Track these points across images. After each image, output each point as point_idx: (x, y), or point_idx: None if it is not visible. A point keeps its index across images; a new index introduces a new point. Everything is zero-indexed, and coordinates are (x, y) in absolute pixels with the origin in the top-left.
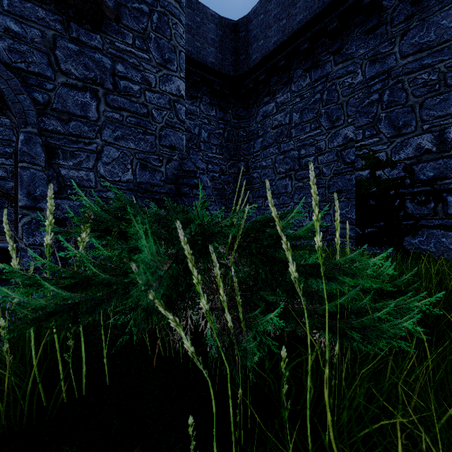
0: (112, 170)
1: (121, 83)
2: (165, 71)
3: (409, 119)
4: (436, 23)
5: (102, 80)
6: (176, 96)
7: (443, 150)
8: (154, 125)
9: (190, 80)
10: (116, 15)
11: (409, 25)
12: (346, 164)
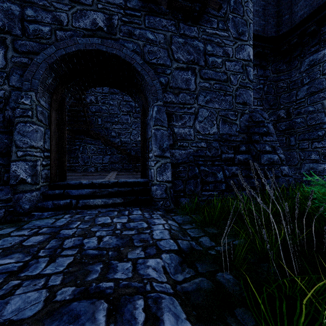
0: (204, 126)
1: (210, 59)
2: (239, 42)
3: None
4: None
5: (198, 60)
6: (247, 61)
7: None
8: (231, 87)
9: None
10: (219, 5)
11: None
12: None
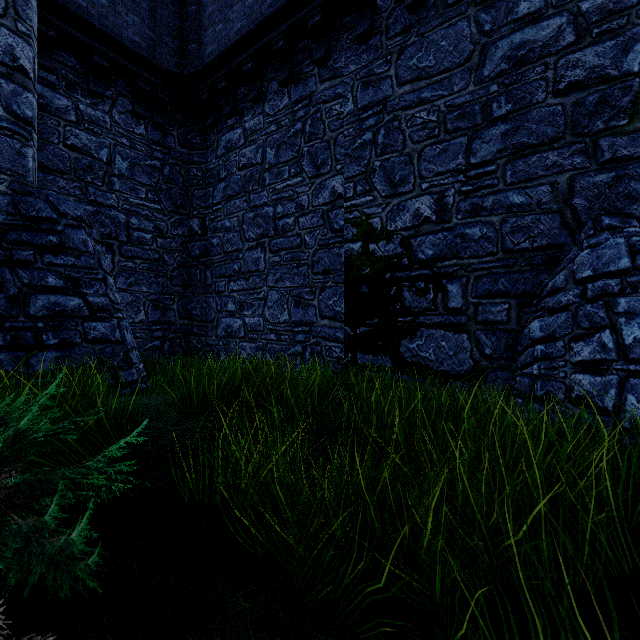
0: None
1: None
2: None
3: (407, 173)
4: (436, 43)
5: None
6: (5, 65)
7: (443, 219)
8: None
9: (88, 62)
10: None
11: (407, 40)
12: (334, 231)
